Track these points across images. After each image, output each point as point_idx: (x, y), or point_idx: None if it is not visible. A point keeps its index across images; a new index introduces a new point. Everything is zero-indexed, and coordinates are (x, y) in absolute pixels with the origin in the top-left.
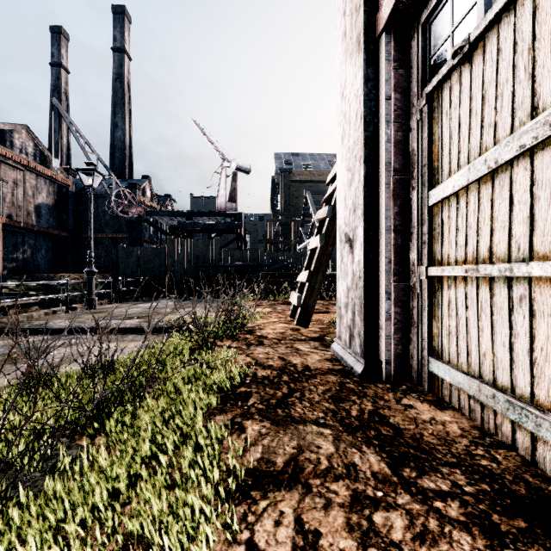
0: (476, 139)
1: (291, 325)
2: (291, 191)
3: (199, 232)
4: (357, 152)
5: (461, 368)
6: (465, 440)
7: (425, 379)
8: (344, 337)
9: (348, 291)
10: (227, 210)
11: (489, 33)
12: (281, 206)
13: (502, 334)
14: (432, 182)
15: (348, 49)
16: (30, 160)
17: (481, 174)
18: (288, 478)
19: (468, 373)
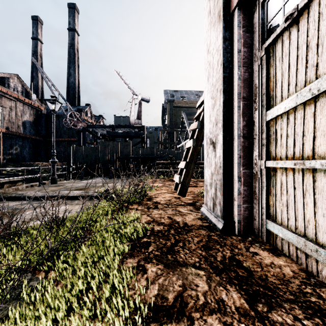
0: (302, 75)
1: (175, 194)
2: (174, 113)
3: (119, 137)
4: (218, 86)
5: (291, 228)
6: (297, 280)
7: (264, 234)
8: (209, 204)
9: (212, 175)
10: (136, 124)
11: (312, 3)
12: (168, 121)
13: (322, 208)
14: (269, 105)
15: (212, 21)
16: (19, 95)
17: (307, 98)
18: (177, 311)
19: (296, 232)
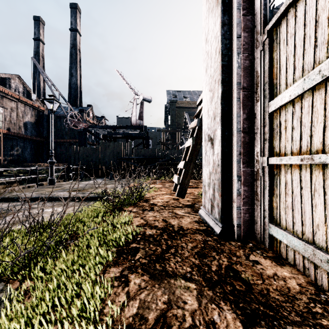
0: (310, 56)
1: (173, 196)
2: (176, 113)
3: (120, 138)
4: (216, 77)
5: (296, 234)
6: (304, 296)
7: (266, 239)
8: (207, 206)
9: (210, 174)
10: (137, 125)
11: None
12: (171, 122)
13: None
14: (272, 95)
15: (210, 7)
16: (21, 96)
17: (316, 82)
18: None
19: (303, 239)
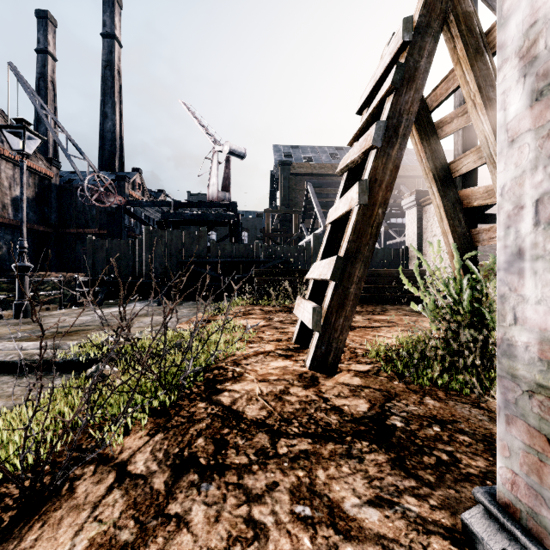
0: None
1: (298, 362)
2: (291, 185)
3: (187, 224)
4: None
5: None
6: None
7: None
8: None
9: None
10: (219, 200)
11: None
12: (281, 200)
13: None
14: None
15: None
16: (6, 148)
17: None
18: None
19: None
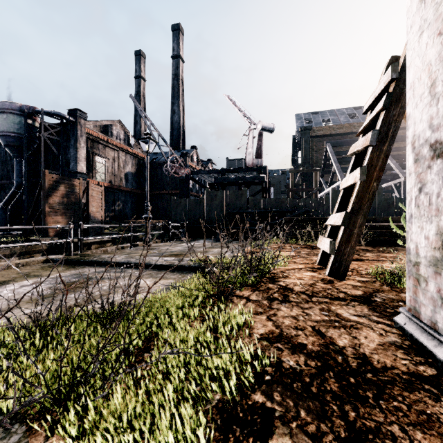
0: None
1: (320, 274)
2: (311, 146)
3: (231, 185)
4: None
5: None
6: None
7: None
8: (430, 313)
9: (442, 239)
10: (254, 165)
11: None
12: (302, 160)
13: None
14: None
15: None
16: (122, 143)
17: None
18: None
19: None
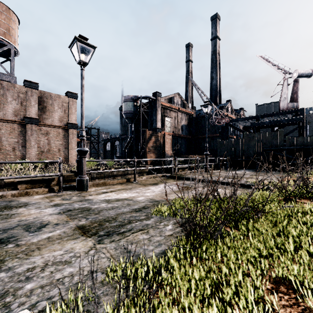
0: None
1: None
2: None
3: (265, 127)
4: None
5: None
6: None
7: None
8: None
9: None
10: (289, 109)
11: None
12: None
13: None
14: None
15: None
16: (179, 107)
17: None
18: None
19: None
